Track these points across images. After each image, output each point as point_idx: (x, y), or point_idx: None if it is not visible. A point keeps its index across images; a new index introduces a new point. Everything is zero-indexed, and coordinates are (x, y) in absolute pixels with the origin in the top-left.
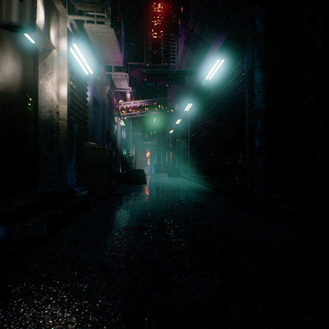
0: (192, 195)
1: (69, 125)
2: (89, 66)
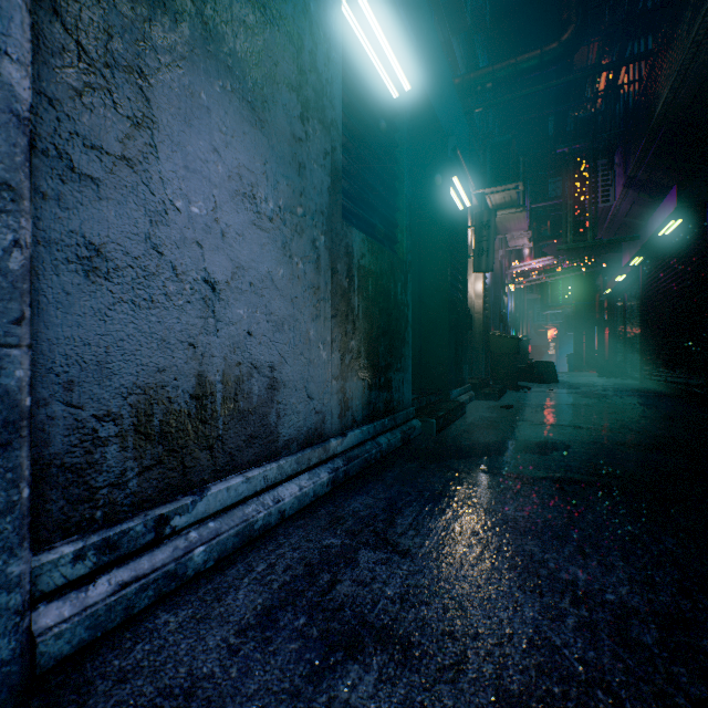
0: (633, 394)
1: (482, 318)
2: None
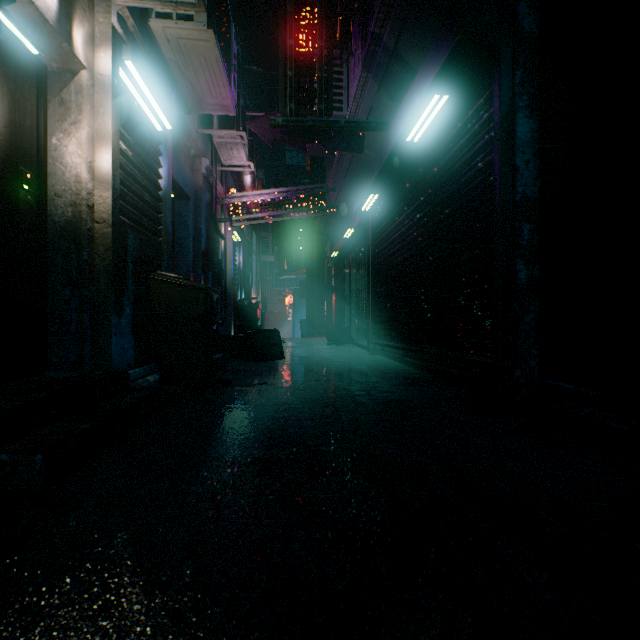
0: (378, 383)
1: (116, 235)
2: (162, 113)
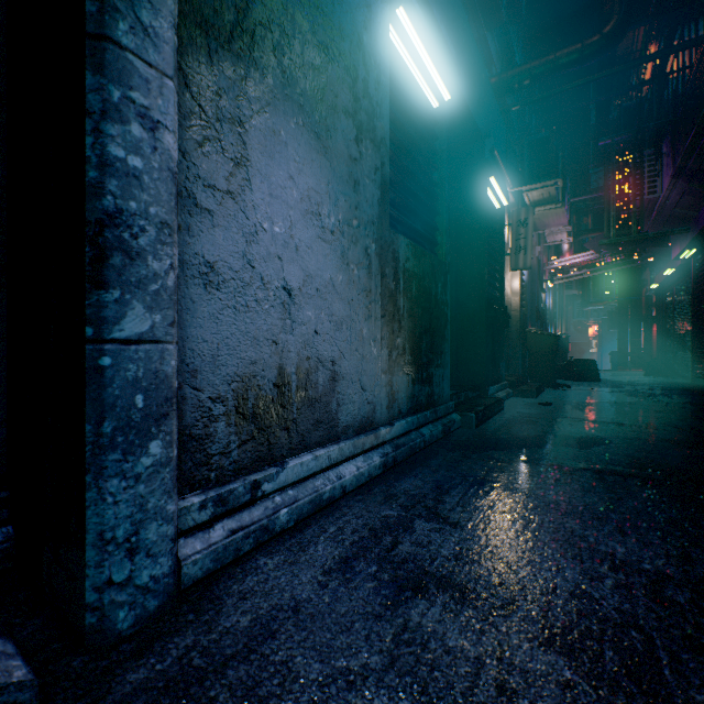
0: (682, 393)
1: (519, 315)
2: None
